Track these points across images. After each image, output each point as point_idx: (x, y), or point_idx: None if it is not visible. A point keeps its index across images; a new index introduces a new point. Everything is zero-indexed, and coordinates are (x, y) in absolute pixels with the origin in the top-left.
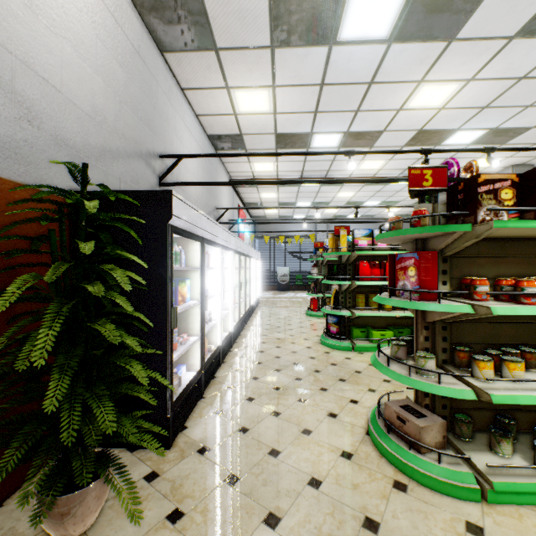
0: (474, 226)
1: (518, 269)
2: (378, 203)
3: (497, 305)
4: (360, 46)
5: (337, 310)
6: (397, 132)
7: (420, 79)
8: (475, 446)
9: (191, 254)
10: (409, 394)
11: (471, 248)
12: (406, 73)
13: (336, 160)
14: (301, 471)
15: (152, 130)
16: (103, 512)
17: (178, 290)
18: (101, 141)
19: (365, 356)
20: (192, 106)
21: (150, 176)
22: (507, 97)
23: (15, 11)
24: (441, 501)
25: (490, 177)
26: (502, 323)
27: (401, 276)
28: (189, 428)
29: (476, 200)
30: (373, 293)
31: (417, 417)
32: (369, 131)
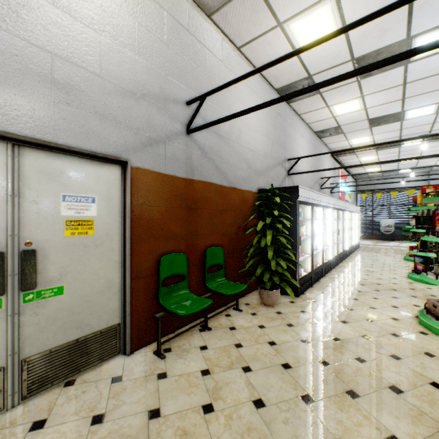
0: None
1: None
2: None
3: None
4: (434, 56)
5: (423, 252)
6: None
7: None
8: None
9: (306, 212)
10: None
11: None
12: None
13: (436, 122)
14: (363, 316)
15: (284, 148)
16: (277, 304)
17: (300, 230)
18: (266, 164)
19: None
20: (304, 121)
21: (283, 172)
22: None
23: (246, 133)
24: None
25: None
26: None
27: (437, 224)
28: (306, 294)
29: None
30: None
31: None
32: None
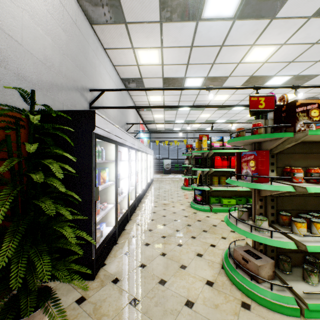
0: (294, 134)
1: (319, 162)
2: (225, 121)
3: (310, 186)
4: (216, 22)
5: (201, 186)
6: (237, 77)
7: (252, 44)
8: (293, 277)
9: (109, 152)
10: (247, 240)
11: (289, 148)
12: (244, 39)
13: (199, 94)
14: (180, 295)
15: (85, 73)
16: None
17: (100, 175)
18: (50, 78)
19: (218, 215)
20: (111, 60)
21: (83, 102)
22: (305, 55)
23: None
24: (274, 316)
25: (304, 102)
26: (309, 197)
27: (245, 166)
28: (107, 265)
29: (295, 117)
30: (223, 176)
31: (255, 258)
32: (220, 76)
